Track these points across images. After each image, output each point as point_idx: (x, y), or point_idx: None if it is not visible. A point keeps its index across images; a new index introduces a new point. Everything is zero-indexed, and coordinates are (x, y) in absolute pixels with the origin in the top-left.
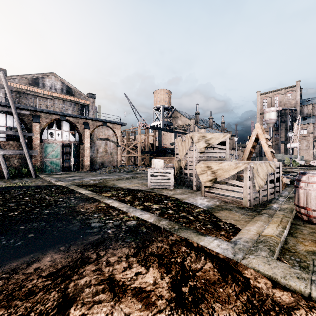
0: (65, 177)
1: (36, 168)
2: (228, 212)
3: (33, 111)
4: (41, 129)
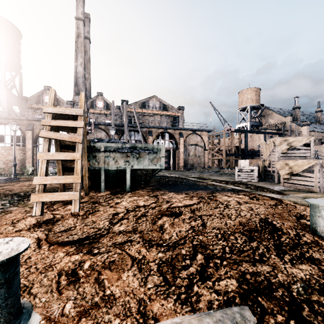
0: (171, 173)
1: None
2: (296, 192)
3: (148, 128)
4: (153, 140)
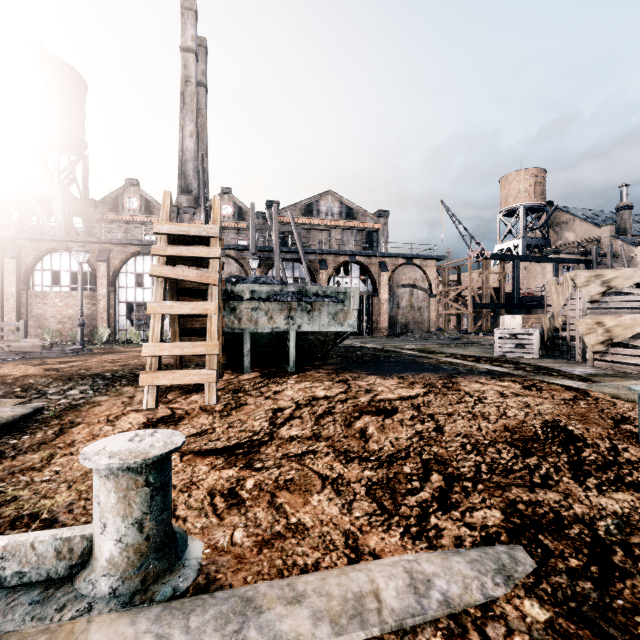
0: (365, 342)
1: None
2: (618, 378)
3: (319, 254)
4: (328, 277)
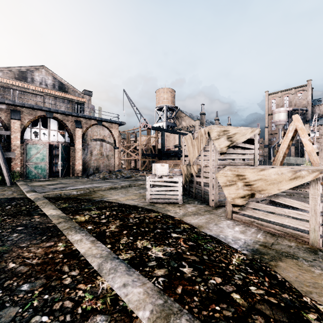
0: (46, 186)
1: (14, 174)
2: (295, 265)
3: (12, 105)
4: (22, 127)
